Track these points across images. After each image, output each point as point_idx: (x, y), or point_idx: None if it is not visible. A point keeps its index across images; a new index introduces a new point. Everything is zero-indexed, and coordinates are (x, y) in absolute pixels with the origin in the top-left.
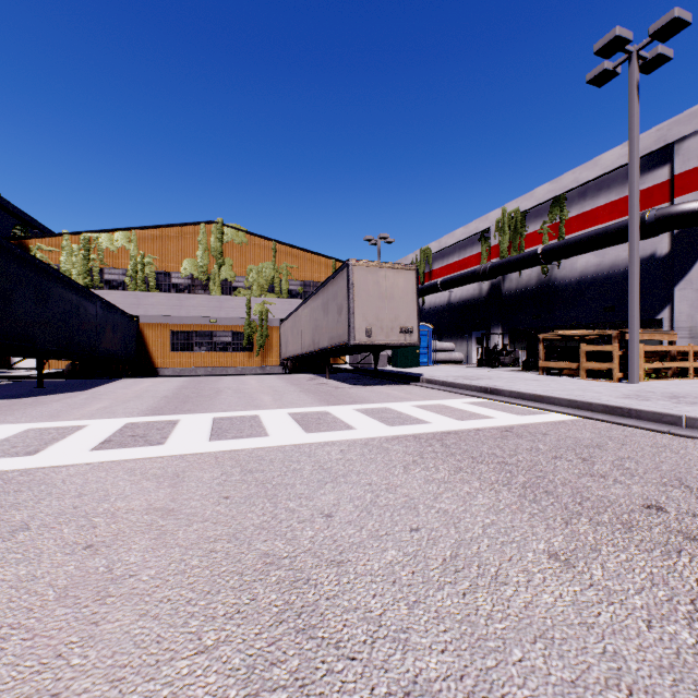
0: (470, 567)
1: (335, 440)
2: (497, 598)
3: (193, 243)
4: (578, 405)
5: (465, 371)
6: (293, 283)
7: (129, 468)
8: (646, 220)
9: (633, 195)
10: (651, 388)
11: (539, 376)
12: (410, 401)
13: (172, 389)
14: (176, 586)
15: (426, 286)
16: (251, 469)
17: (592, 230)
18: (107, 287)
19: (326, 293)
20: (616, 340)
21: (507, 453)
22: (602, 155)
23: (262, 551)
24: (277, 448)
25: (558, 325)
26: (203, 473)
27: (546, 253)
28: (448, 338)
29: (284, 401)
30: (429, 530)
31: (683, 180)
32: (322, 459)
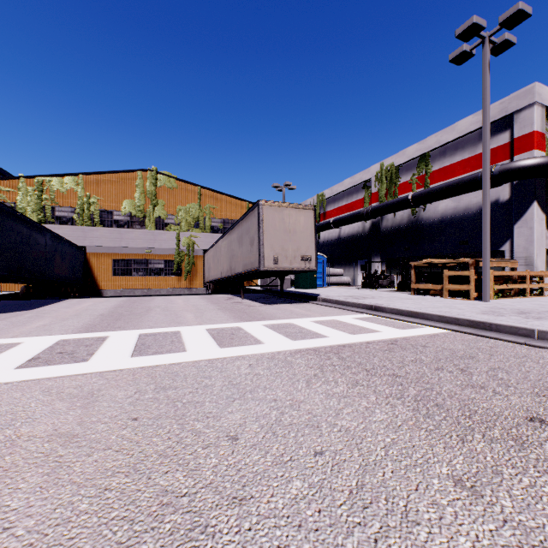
0: (378, 501)
1: (245, 354)
2: (412, 545)
3: (132, 187)
4: (447, 320)
5: (352, 291)
6: (215, 220)
7: (46, 387)
8: (492, 173)
9: (485, 151)
10: (501, 305)
11: (411, 296)
12: (310, 317)
13: (109, 308)
14: (53, 543)
15: (322, 224)
16: (164, 386)
17: (451, 181)
18: (58, 222)
19: (241, 228)
20: (472, 267)
21: (396, 365)
22: (458, 122)
23: (160, 487)
24: (192, 364)
25: (424, 255)
26: (117, 392)
27: (415, 198)
28: (339, 265)
29: (203, 318)
30: (333, 453)
31: (520, 142)
32: (232, 374)
